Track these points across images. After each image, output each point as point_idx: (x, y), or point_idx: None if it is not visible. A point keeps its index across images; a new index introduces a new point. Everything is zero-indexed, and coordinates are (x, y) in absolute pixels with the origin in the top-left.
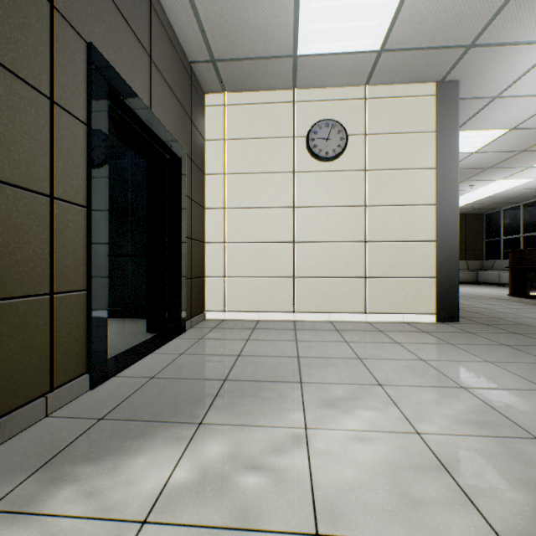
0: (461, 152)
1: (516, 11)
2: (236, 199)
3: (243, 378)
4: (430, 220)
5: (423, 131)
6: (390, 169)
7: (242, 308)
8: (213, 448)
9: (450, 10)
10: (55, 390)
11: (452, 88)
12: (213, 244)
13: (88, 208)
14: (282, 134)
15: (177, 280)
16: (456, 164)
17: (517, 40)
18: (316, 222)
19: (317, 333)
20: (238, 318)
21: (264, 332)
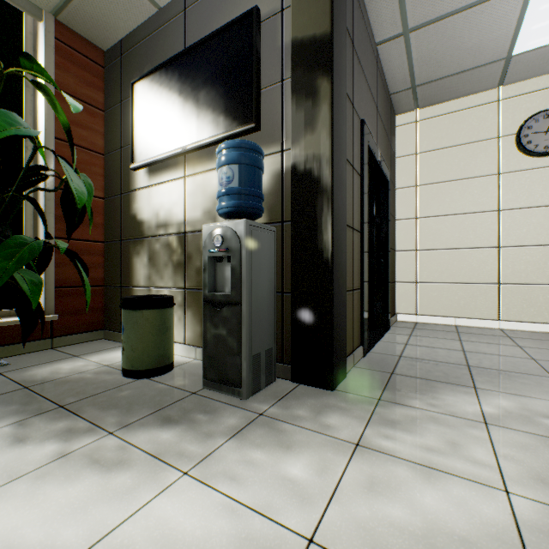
0: None
1: None
2: (428, 208)
3: (484, 366)
4: None
5: None
6: None
7: (435, 313)
8: (501, 402)
9: None
10: (353, 352)
11: None
12: (403, 252)
13: (361, 233)
14: (483, 137)
15: (385, 284)
16: None
17: None
18: (530, 224)
19: (541, 342)
20: (431, 322)
21: (472, 336)
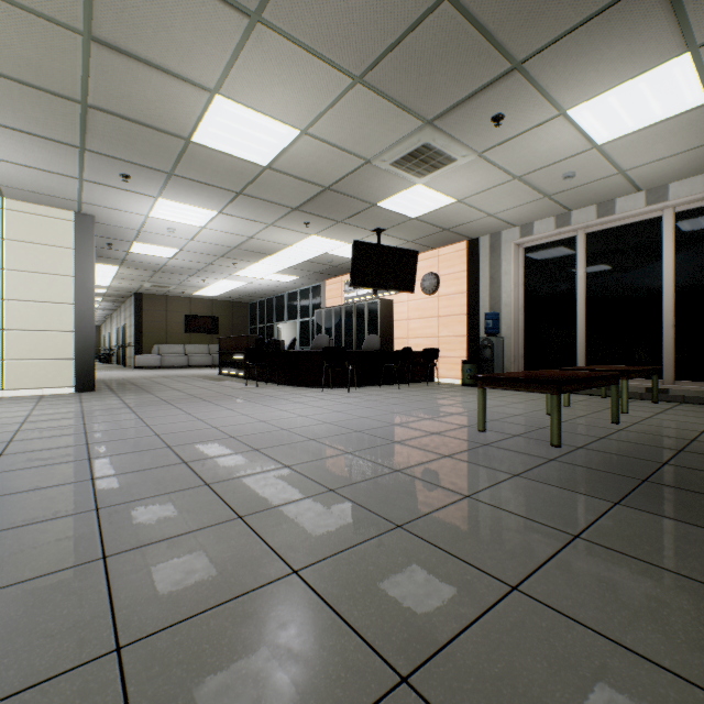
0: (160, 256)
1: (94, 196)
2: None
3: None
4: (71, 316)
5: (64, 246)
6: (32, 272)
7: None
8: None
9: (41, 183)
10: None
11: (90, 220)
12: None
13: None
14: None
15: None
16: (93, 276)
17: (114, 208)
18: None
19: None
20: None
21: None
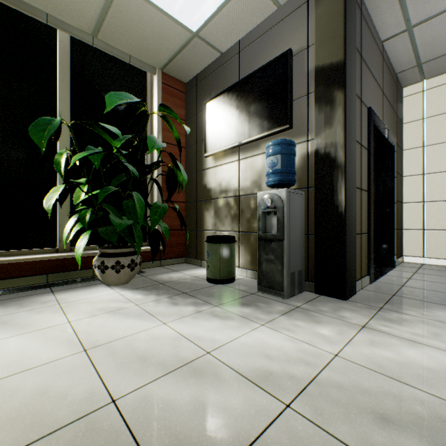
0: None
1: None
2: (435, 165)
3: None
4: None
5: None
6: None
7: (442, 256)
8: None
9: None
10: (361, 279)
11: None
12: (410, 204)
13: (367, 192)
14: None
15: (390, 231)
16: None
17: None
18: None
19: None
20: (438, 264)
21: None
